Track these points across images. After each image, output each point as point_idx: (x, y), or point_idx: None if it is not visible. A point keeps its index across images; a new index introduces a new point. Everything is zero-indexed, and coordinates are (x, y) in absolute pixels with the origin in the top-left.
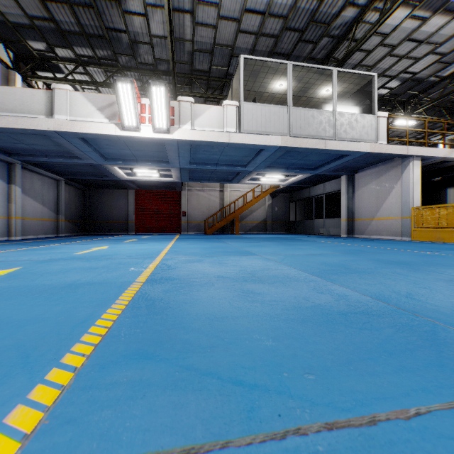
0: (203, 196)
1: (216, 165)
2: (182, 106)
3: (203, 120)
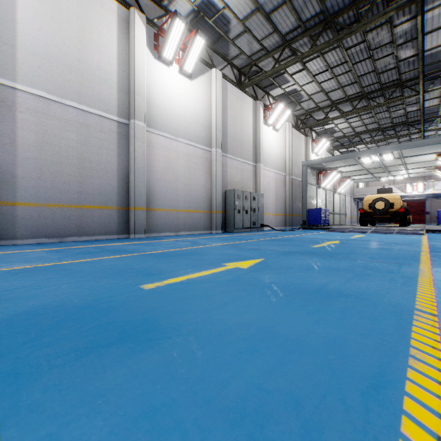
0: None
1: None
2: (428, 183)
3: (437, 186)
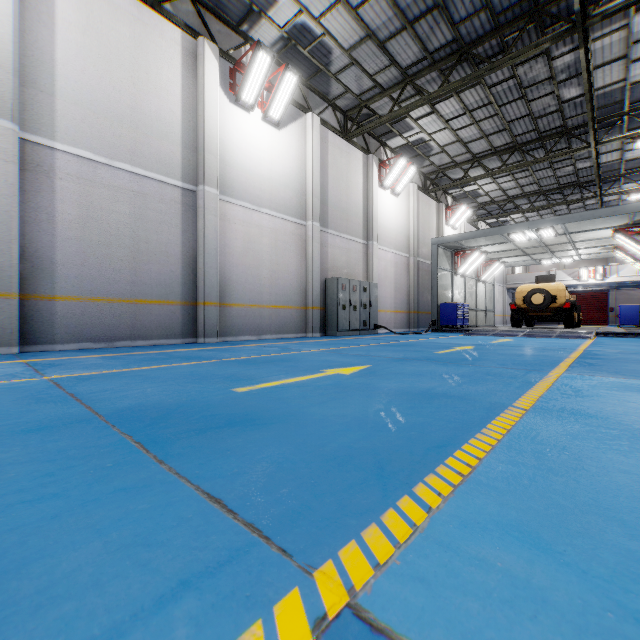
0: (632, 294)
1: (636, 283)
2: (610, 268)
3: (623, 271)
